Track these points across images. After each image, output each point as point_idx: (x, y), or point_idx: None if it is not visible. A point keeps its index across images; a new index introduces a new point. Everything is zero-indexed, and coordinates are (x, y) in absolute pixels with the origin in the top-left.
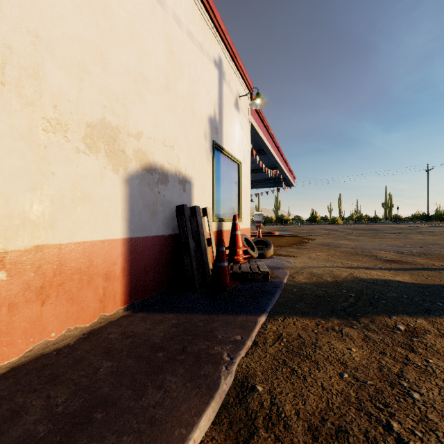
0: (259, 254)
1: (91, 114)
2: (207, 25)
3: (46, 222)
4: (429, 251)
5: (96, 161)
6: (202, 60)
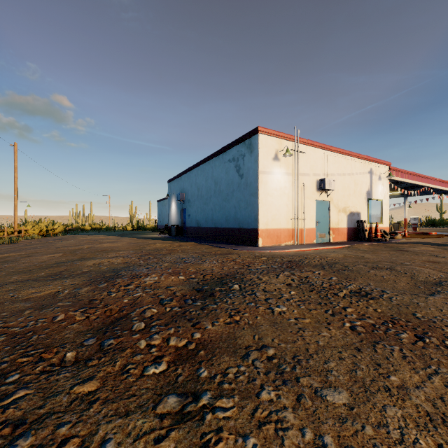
0: (391, 237)
1: (342, 207)
2: (365, 164)
3: (338, 224)
4: None
5: (343, 214)
6: (363, 176)
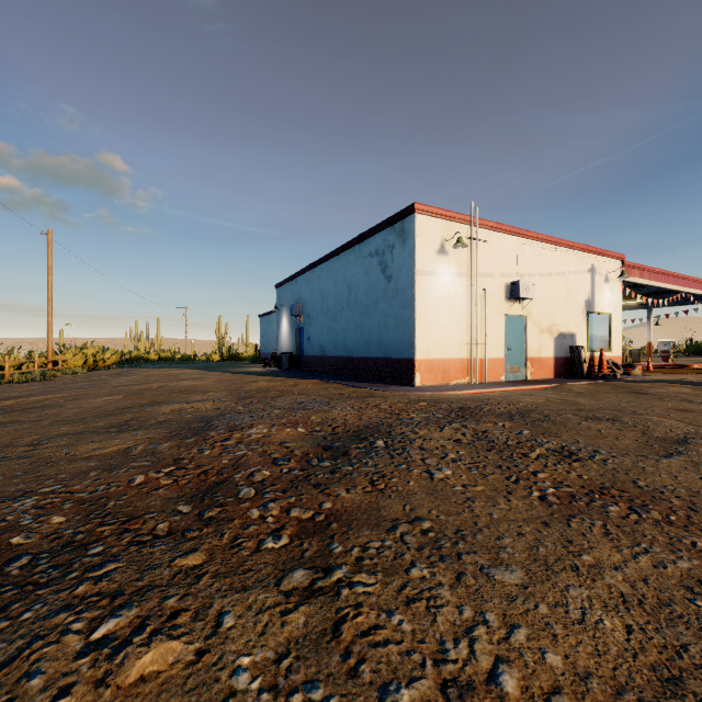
0: (625, 372)
1: (547, 325)
2: (584, 257)
3: (540, 352)
4: None
5: (548, 336)
6: (581, 277)
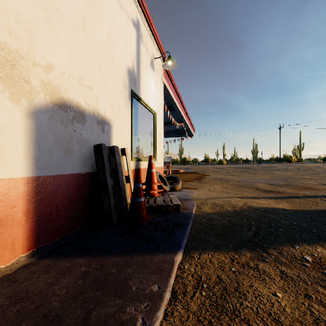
0: (170, 188)
1: None
2: None
3: None
4: (290, 183)
5: None
6: (121, 15)
